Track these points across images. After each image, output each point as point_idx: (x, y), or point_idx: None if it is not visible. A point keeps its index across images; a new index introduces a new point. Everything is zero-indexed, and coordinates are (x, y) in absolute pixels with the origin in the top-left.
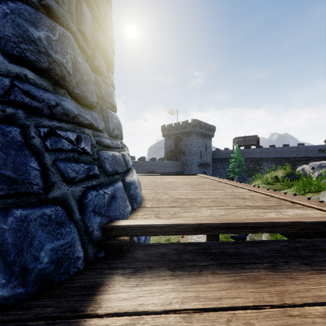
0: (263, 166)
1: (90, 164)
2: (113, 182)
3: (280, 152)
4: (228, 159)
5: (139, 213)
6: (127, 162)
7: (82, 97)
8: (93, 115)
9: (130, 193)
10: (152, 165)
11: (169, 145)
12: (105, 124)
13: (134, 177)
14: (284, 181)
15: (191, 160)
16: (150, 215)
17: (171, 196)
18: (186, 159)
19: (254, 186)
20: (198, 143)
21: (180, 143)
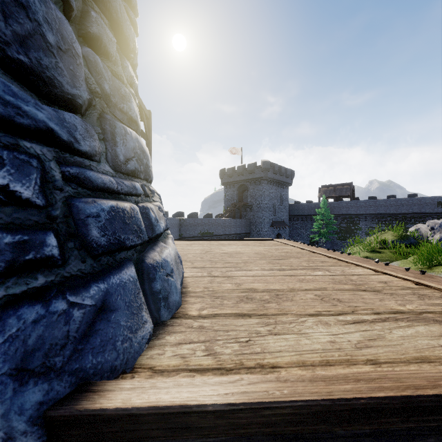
0: (360, 226)
1: (31, 232)
2: (111, 268)
3: (384, 205)
4: (311, 215)
5: (171, 338)
6: (154, 222)
7: (42, 76)
8: (65, 117)
9: (153, 289)
10: (207, 224)
11: (231, 197)
12: (107, 145)
13: (166, 252)
14: (397, 247)
15: (261, 217)
16: (194, 344)
17: (237, 284)
18: (253, 215)
19: (377, 262)
20: (271, 194)
21: (245, 194)
